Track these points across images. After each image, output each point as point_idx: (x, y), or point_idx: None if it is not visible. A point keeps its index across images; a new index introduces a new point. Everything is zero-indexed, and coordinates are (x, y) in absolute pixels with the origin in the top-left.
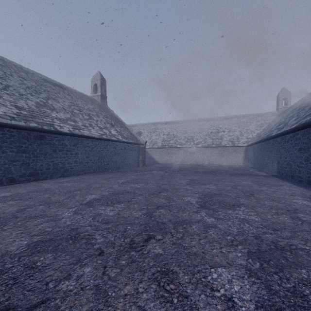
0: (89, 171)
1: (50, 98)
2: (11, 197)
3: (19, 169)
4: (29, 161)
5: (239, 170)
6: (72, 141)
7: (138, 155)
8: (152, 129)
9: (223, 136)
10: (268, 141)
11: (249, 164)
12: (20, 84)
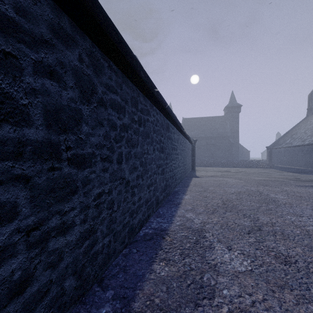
0: None
1: None
2: None
3: None
4: None
5: None
6: None
7: None
8: None
9: None
10: None
11: None
12: None
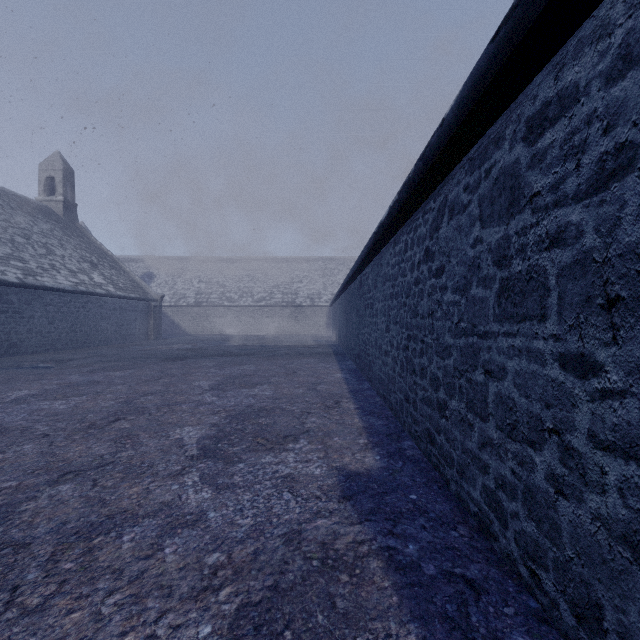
0: (54, 347)
1: None
2: None
3: None
4: None
5: (306, 340)
6: (23, 296)
7: (147, 320)
8: (177, 271)
9: (299, 290)
10: (336, 302)
11: (331, 332)
12: None
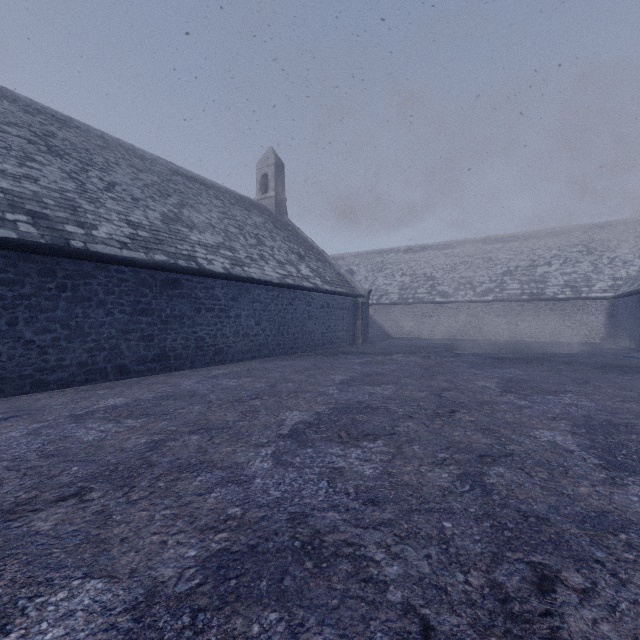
0: (261, 354)
1: (185, 205)
2: (127, 408)
3: (135, 349)
4: (153, 332)
5: (609, 356)
6: (229, 290)
7: (353, 320)
8: (377, 265)
9: (548, 276)
10: None
11: (621, 340)
12: (132, 179)
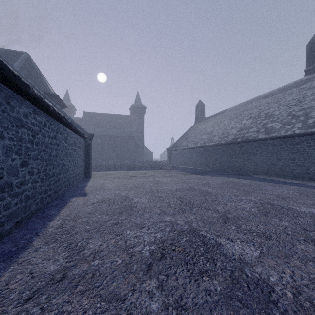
0: None
1: None
2: None
3: None
4: None
5: None
6: None
7: None
8: None
9: None
10: None
11: None
12: None
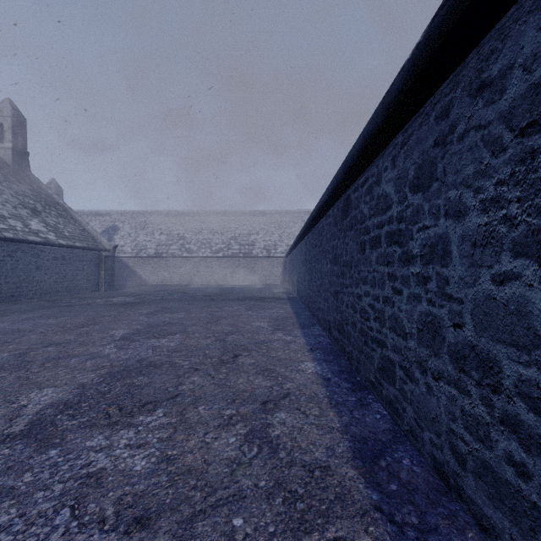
0: None
1: None
2: None
3: None
4: None
5: (261, 291)
6: None
7: (97, 270)
8: (141, 224)
9: (256, 241)
10: (293, 251)
11: (287, 282)
12: None
